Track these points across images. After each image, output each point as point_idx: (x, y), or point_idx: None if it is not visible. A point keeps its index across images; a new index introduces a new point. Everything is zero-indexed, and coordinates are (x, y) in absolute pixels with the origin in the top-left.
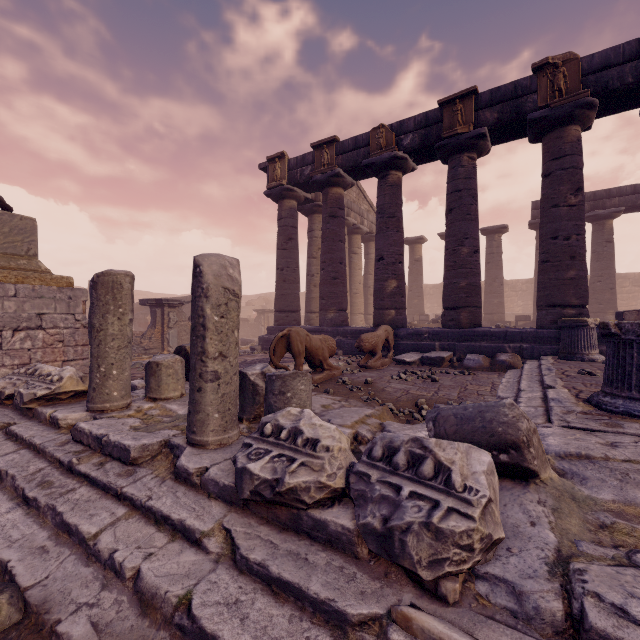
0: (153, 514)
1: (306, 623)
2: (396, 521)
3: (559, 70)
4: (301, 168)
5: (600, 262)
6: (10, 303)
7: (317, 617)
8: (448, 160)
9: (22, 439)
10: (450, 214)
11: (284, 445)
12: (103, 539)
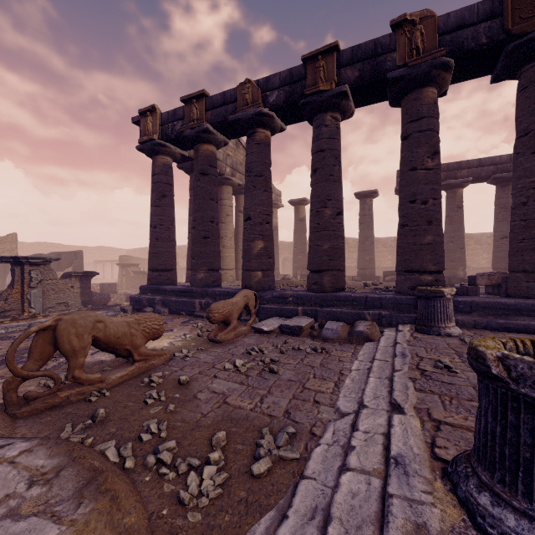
0: None
1: None
2: None
3: (417, 27)
4: (172, 123)
5: (452, 225)
6: None
7: None
8: (313, 119)
9: None
10: (314, 174)
11: None
12: None
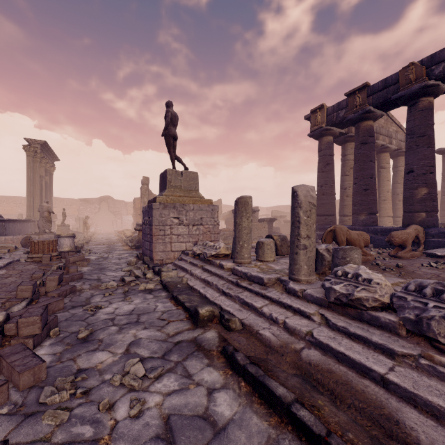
0: (283, 304)
1: (371, 351)
2: (424, 314)
3: None
4: (337, 112)
5: None
6: (191, 213)
7: (377, 350)
8: None
9: (211, 271)
10: None
11: (350, 280)
12: (264, 309)
